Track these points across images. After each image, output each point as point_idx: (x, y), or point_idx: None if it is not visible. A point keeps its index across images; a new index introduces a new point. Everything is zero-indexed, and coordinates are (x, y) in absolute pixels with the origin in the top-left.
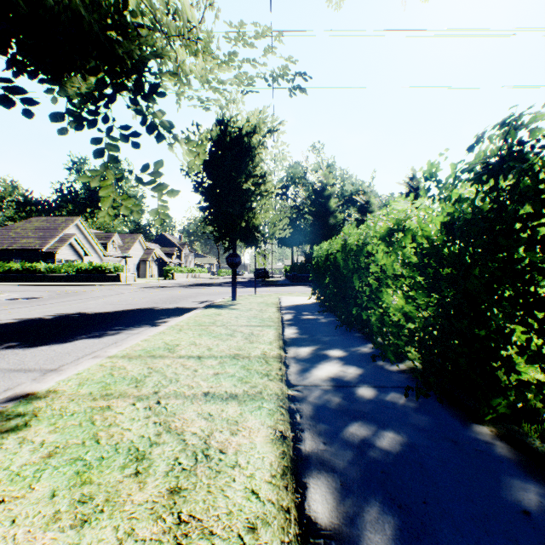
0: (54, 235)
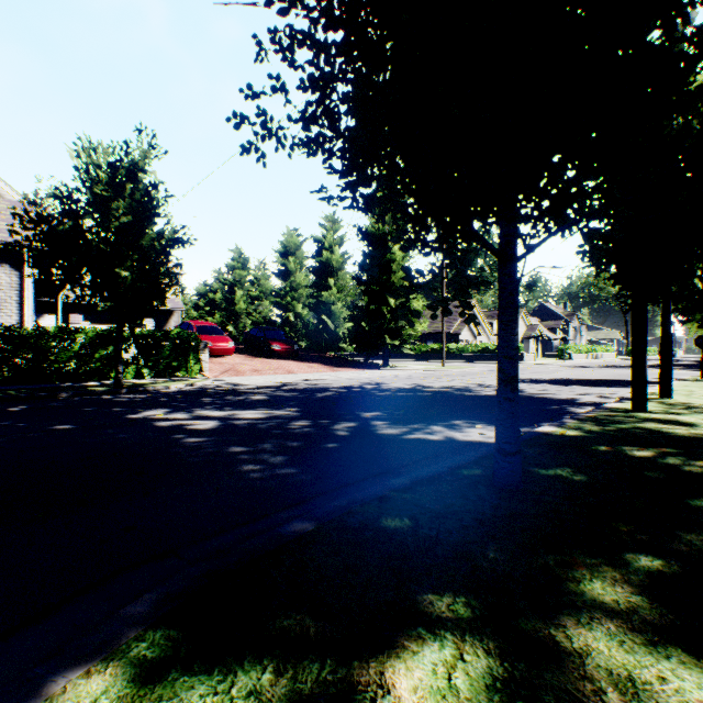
0: (455, 319)
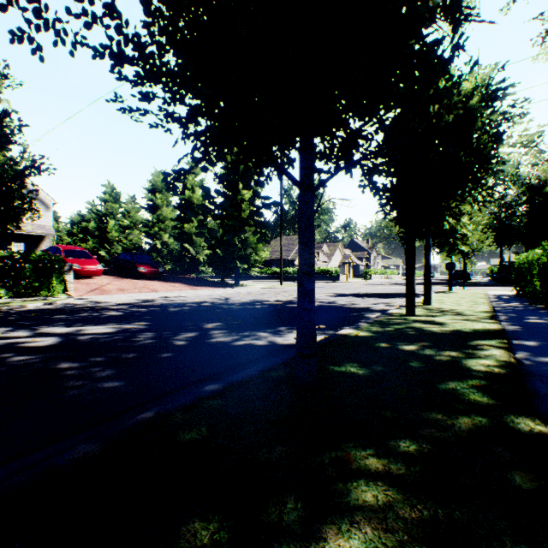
0: (292, 249)
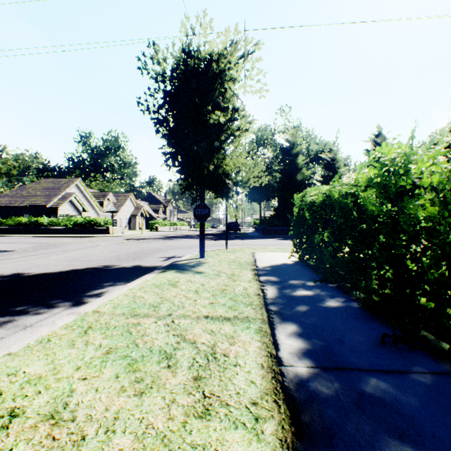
0: (57, 194)
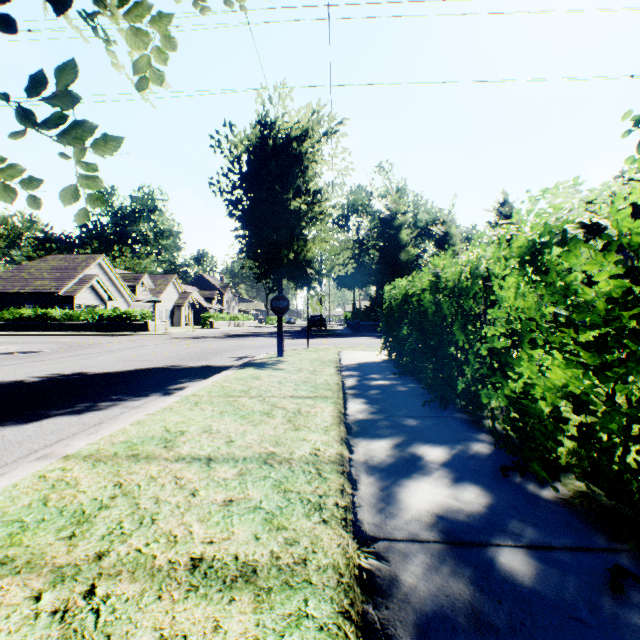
0: (72, 276)
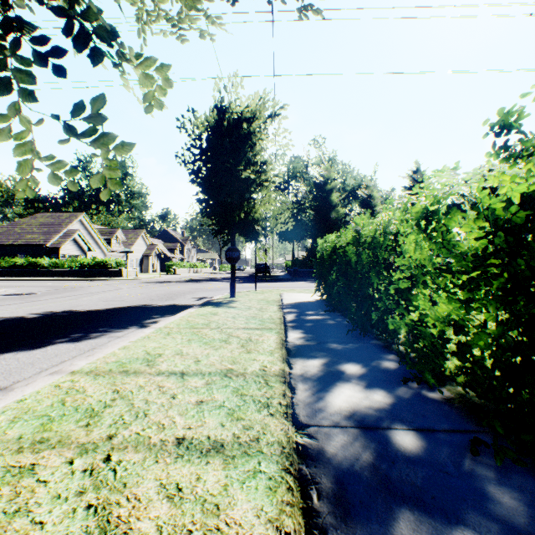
0: (58, 231)
